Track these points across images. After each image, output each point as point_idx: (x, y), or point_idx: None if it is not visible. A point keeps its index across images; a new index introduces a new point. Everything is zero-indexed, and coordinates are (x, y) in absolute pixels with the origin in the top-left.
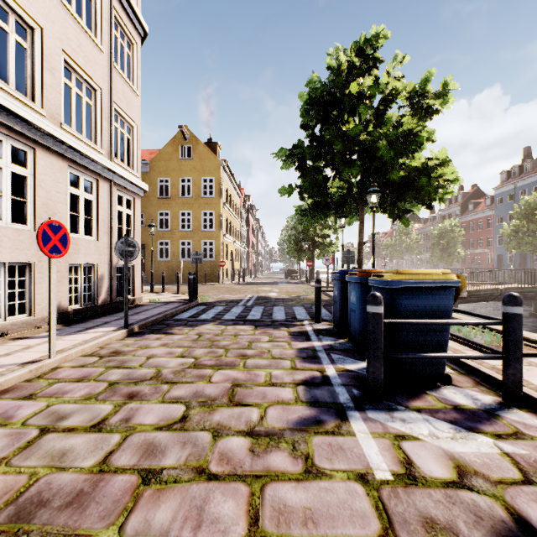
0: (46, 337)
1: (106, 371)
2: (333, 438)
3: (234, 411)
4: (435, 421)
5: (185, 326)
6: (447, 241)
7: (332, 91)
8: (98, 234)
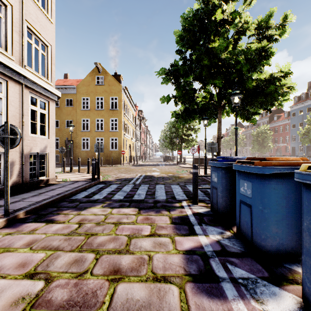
0: None
1: None
2: None
3: None
4: None
5: (74, 210)
6: (262, 138)
7: (201, 18)
8: None
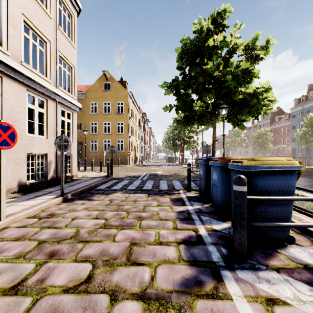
0: (6, 203)
1: (40, 230)
2: (213, 302)
3: (130, 271)
4: (294, 282)
5: (102, 194)
6: (263, 140)
7: (197, 44)
8: (48, 134)
